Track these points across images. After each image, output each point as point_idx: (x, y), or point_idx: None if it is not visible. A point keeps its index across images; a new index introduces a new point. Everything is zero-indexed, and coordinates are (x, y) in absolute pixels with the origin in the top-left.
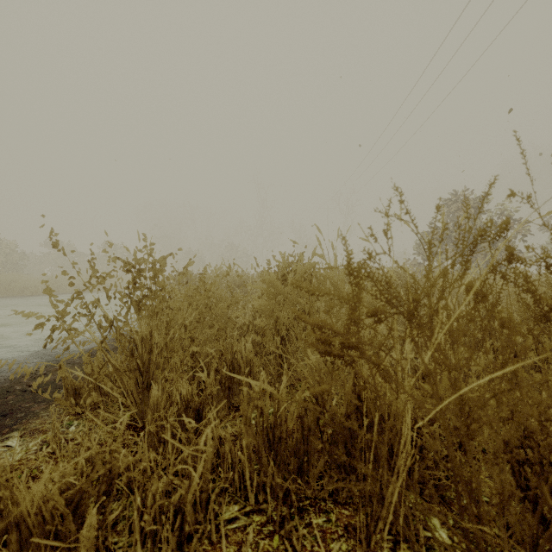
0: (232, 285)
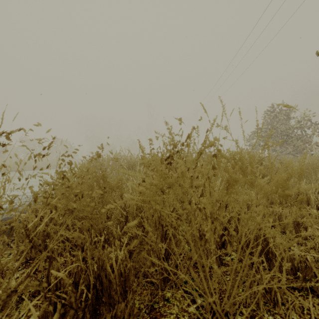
0: (127, 166)
